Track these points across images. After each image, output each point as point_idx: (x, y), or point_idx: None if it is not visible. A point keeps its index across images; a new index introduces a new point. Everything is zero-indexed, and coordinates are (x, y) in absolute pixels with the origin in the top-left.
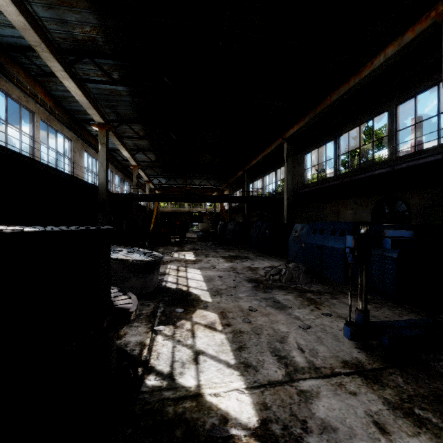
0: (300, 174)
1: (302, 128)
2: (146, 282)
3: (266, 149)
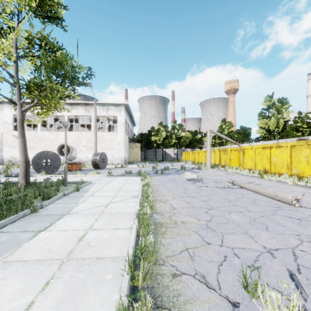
0: None
1: None
2: None
3: None
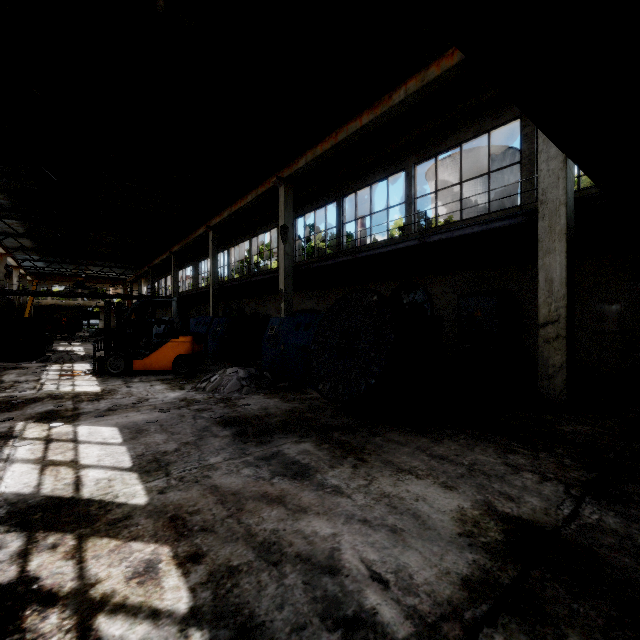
0: (196, 278)
1: (181, 249)
2: (47, 345)
3: (164, 254)
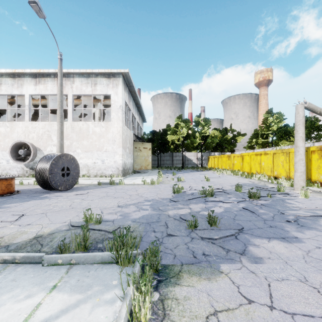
0: None
1: None
2: None
3: None
